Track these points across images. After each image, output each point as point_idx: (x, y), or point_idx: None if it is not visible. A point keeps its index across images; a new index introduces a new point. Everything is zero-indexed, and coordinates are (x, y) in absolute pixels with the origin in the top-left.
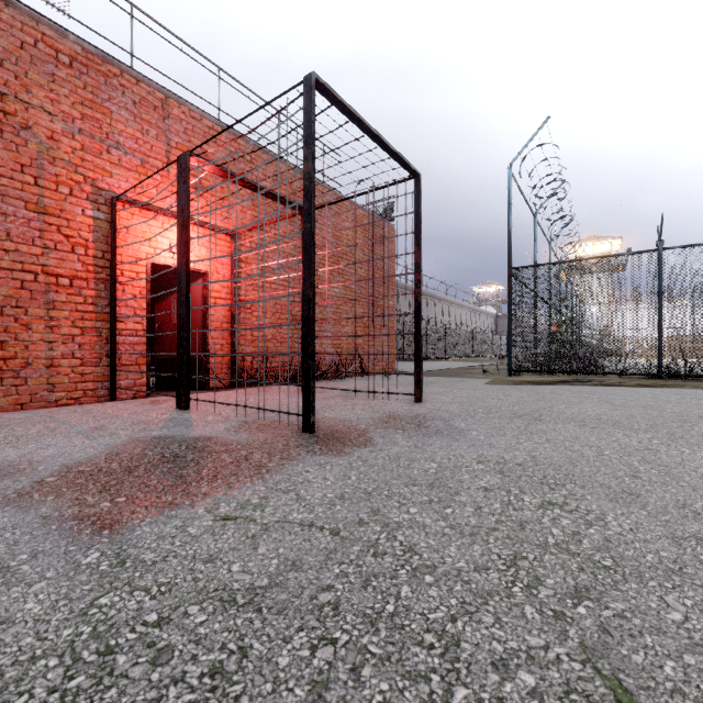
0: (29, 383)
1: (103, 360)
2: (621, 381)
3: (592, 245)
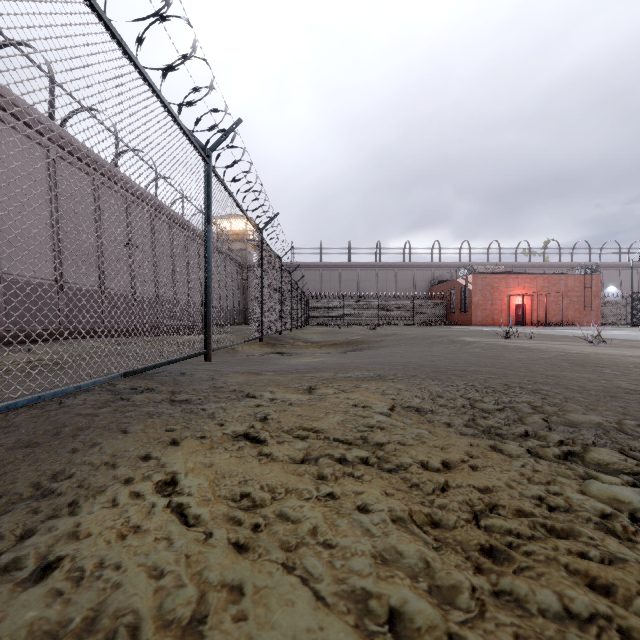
0: (499, 324)
1: (508, 321)
2: None
3: None
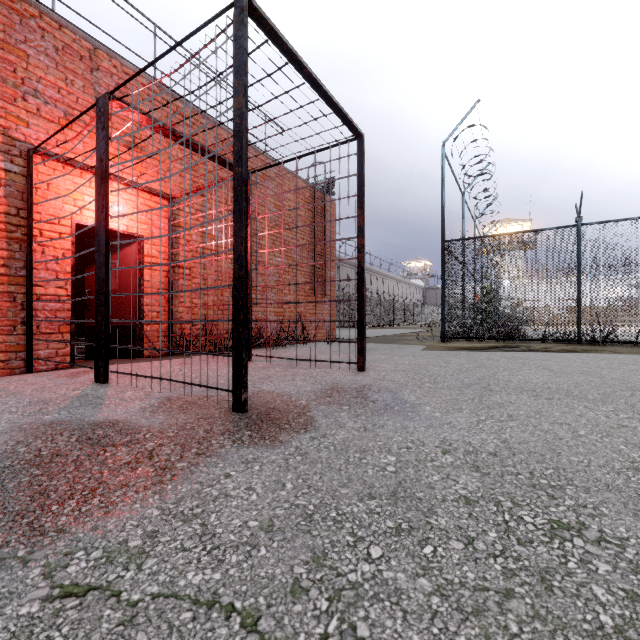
0: None
1: (18, 328)
2: (546, 347)
3: (506, 226)
